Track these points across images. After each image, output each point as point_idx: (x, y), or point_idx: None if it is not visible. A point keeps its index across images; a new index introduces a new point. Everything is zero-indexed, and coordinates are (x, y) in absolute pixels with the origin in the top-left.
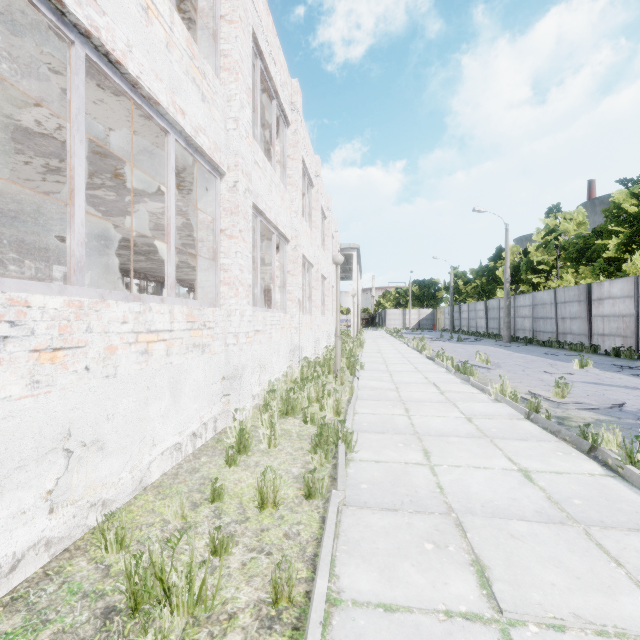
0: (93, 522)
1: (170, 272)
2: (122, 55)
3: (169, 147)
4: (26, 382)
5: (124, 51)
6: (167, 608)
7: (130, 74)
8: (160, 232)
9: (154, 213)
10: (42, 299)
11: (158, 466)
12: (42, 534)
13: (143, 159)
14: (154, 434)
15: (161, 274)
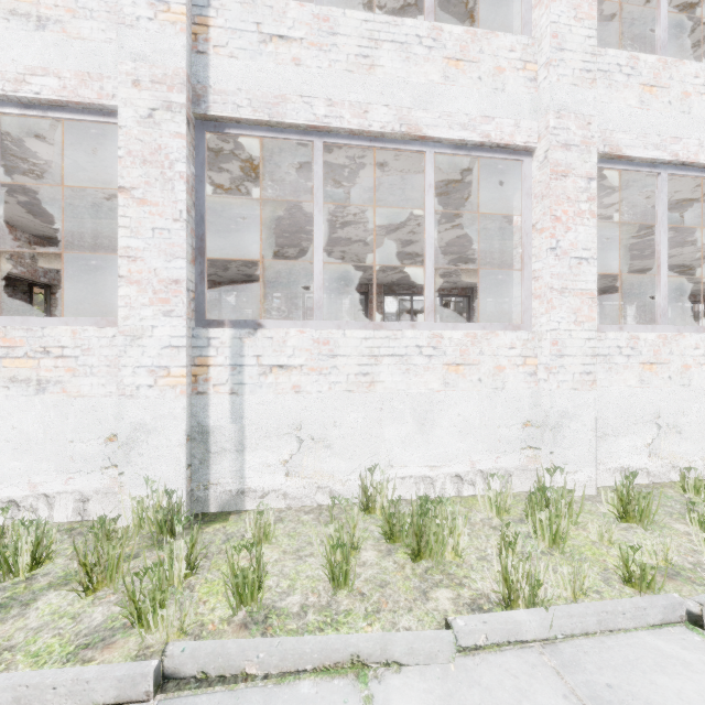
0: (673, 478)
1: None
2: (694, 156)
3: None
4: (637, 379)
5: (695, 151)
6: None
7: (700, 164)
8: None
9: None
10: (644, 335)
11: None
12: (644, 466)
13: None
14: None
15: None
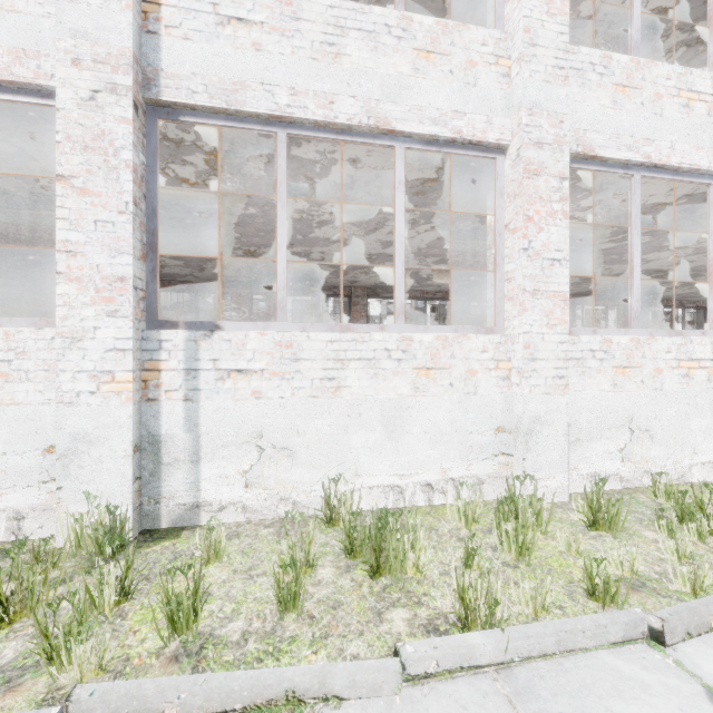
0: (645, 483)
1: (711, 308)
2: (666, 158)
3: (710, 196)
4: (610, 383)
5: (667, 154)
6: (705, 520)
7: (672, 166)
8: (701, 255)
9: (693, 240)
10: (617, 338)
11: (698, 472)
12: (617, 471)
13: (681, 203)
14: (694, 444)
15: (703, 298)
